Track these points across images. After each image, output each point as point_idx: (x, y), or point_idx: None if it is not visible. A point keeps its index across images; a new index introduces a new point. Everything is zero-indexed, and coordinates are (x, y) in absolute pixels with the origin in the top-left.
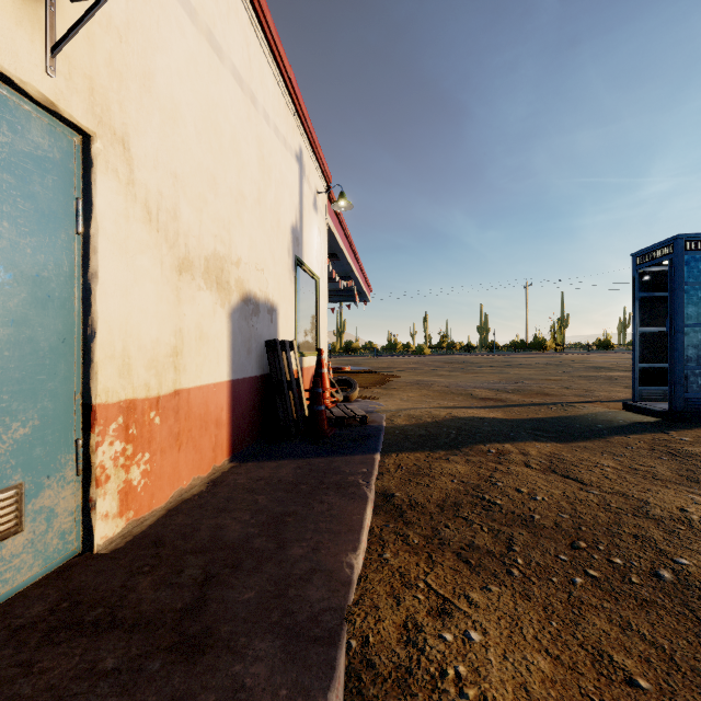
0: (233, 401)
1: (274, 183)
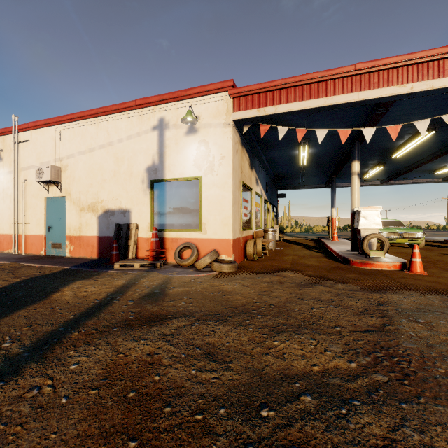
0: (100, 242)
1: (127, 160)
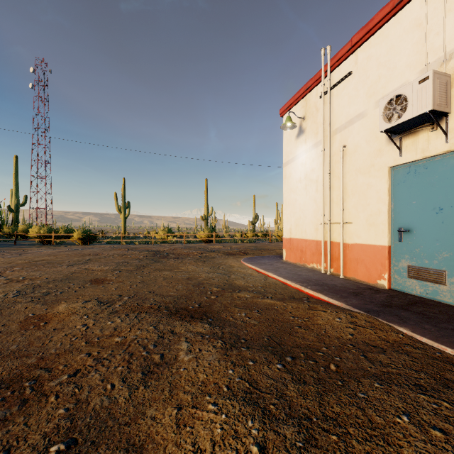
0: None
1: None
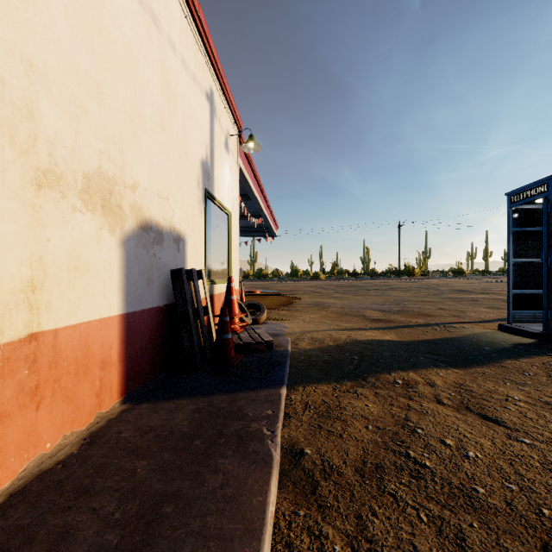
0: (128, 336)
1: (181, 114)
